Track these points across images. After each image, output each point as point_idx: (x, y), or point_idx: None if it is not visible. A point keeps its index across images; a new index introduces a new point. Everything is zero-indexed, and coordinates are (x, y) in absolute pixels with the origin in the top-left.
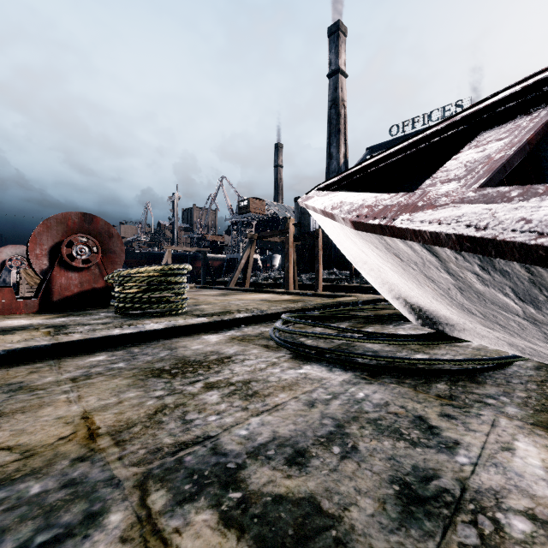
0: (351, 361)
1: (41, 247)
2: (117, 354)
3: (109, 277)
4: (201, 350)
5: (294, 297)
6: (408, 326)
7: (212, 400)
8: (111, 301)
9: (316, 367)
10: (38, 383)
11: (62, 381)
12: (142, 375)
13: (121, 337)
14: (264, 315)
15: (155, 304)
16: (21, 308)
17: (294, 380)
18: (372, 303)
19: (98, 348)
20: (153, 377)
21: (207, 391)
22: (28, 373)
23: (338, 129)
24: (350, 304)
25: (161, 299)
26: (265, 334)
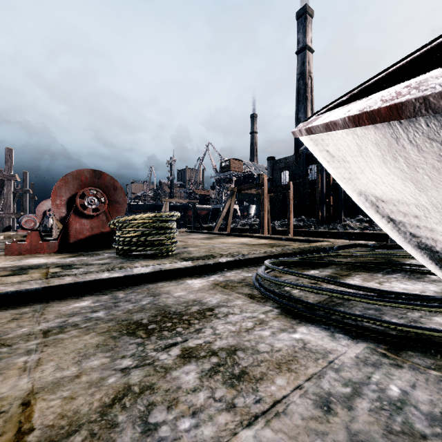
0: (358, 326)
1: (60, 199)
2: (102, 300)
3: (110, 223)
4: (183, 298)
5: (271, 241)
6: (400, 275)
7: (188, 382)
8: (113, 244)
9: (313, 331)
10: (9, 335)
11: (34, 334)
12: (116, 330)
13: (109, 281)
14: (245, 259)
15: (148, 247)
16: (45, 248)
17: (290, 352)
18: (346, 248)
19: (86, 292)
20: (127, 334)
21: (183, 364)
22: (9, 320)
23: (305, 97)
24: (326, 249)
25: (153, 242)
26: (248, 280)
